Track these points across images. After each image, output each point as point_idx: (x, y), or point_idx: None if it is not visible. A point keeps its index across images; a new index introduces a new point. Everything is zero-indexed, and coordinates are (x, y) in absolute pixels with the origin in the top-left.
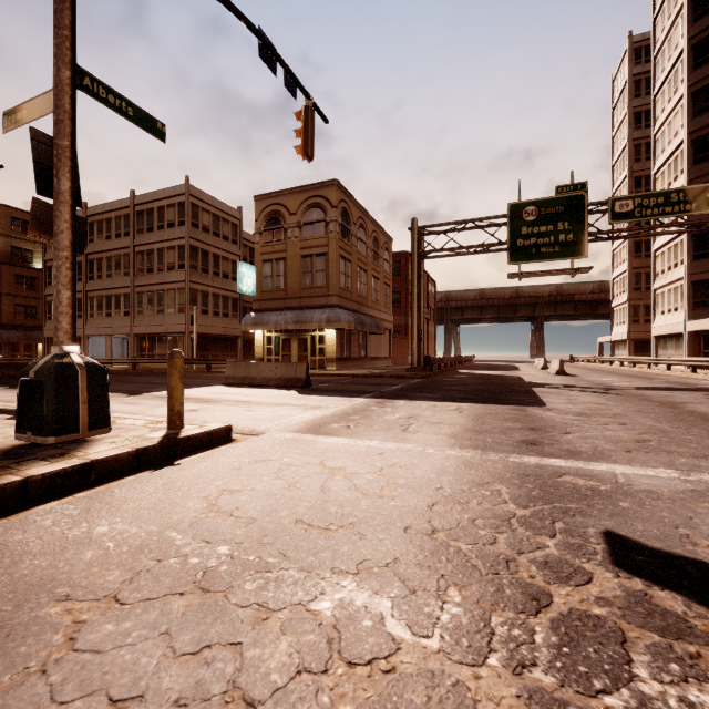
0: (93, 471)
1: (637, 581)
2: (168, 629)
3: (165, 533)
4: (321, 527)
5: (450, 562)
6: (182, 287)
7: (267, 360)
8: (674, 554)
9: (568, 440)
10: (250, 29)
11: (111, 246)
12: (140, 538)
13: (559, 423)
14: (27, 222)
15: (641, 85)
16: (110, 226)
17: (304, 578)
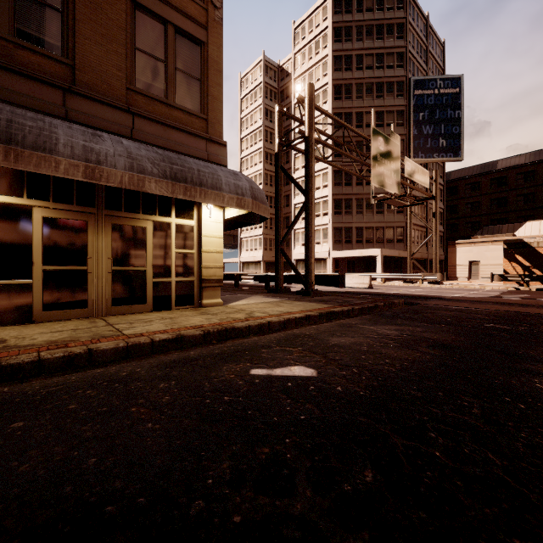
0: None
1: None
2: None
3: None
4: None
5: None
6: None
7: None
8: None
9: None
10: None
11: None
12: None
13: None
14: None
15: (268, 92)
16: None
17: None
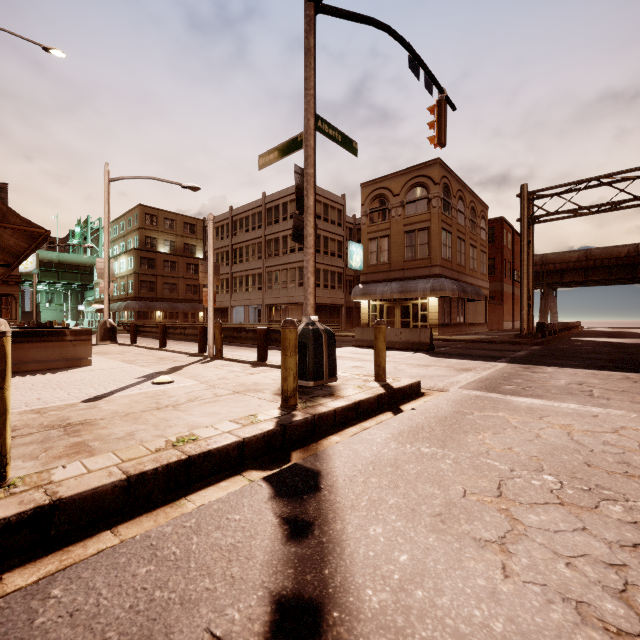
0: (359, 408)
1: None
2: (585, 526)
3: (481, 459)
4: (621, 473)
5: None
6: (301, 266)
7: (372, 325)
8: None
9: None
10: (404, 47)
11: (249, 237)
12: (466, 460)
13: None
14: (192, 225)
15: None
16: (248, 222)
17: None
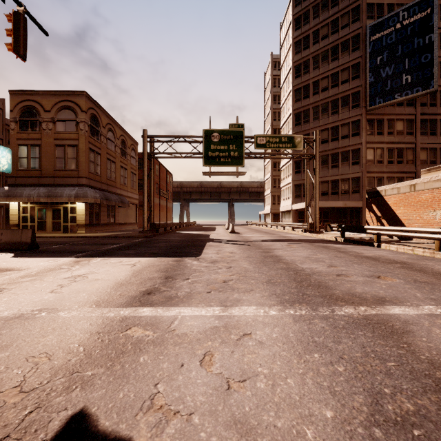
0: None
1: None
2: None
3: None
4: None
5: None
6: None
7: (23, 226)
8: (111, 436)
9: (180, 286)
10: None
11: None
12: None
13: (191, 270)
14: None
15: (276, 81)
16: None
17: None
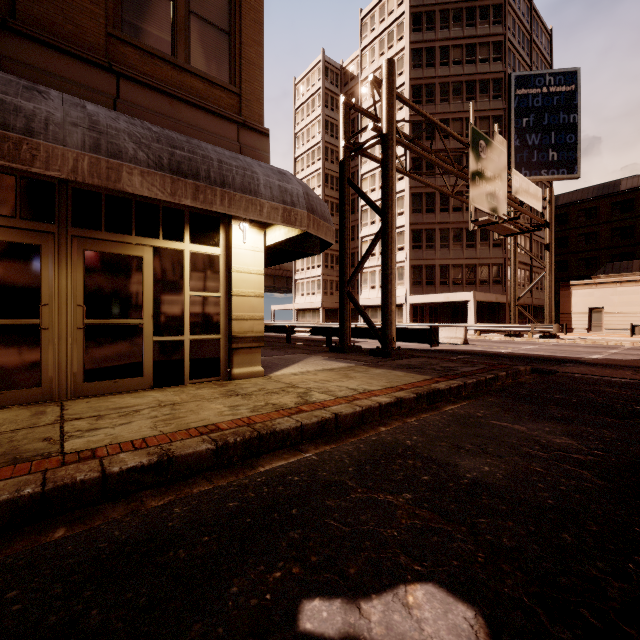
0: None
1: None
2: None
3: None
4: None
5: None
6: None
7: None
8: None
9: None
10: None
11: None
12: None
13: None
14: None
15: (329, 100)
16: None
17: None
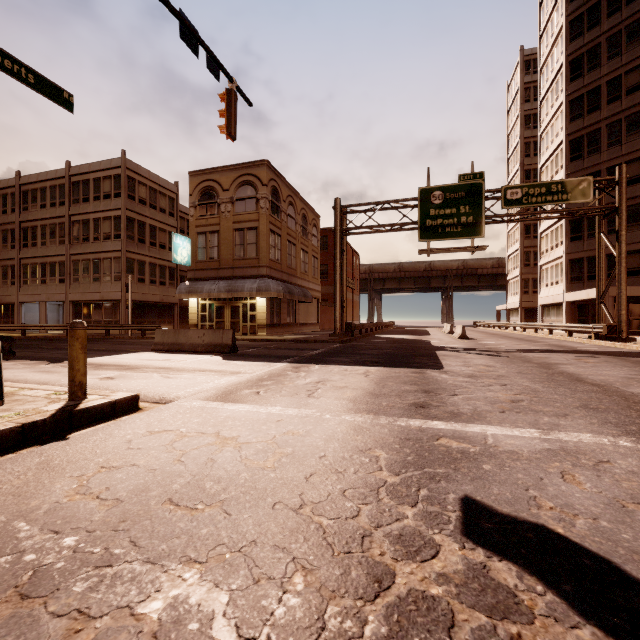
0: None
1: (480, 551)
2: None
3: (12, 524)
4: (188, 507)
5: (306, 541)
6: (118, 256)
7: (201, 326)
8: (519, 519)
9: (454, 402)
10: (170, 9)
11: (45, 215)
12: None
13: (450, 385)
14: None
15: (531, 92)
16: (44, 195)
17: (144, 572)
